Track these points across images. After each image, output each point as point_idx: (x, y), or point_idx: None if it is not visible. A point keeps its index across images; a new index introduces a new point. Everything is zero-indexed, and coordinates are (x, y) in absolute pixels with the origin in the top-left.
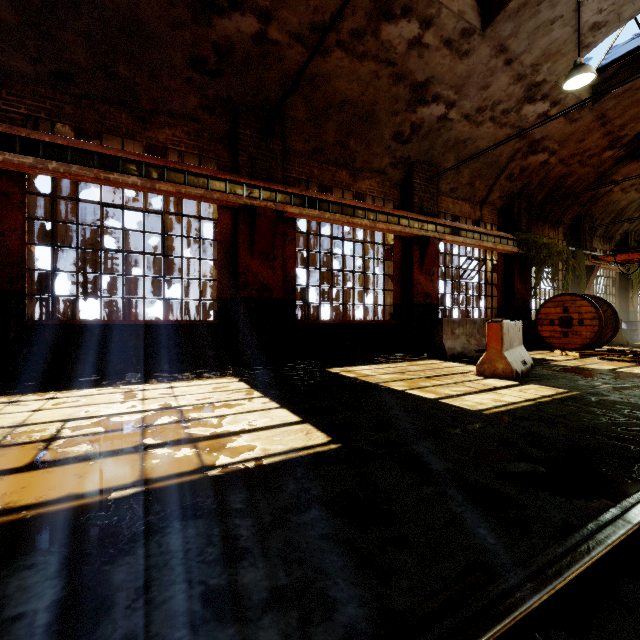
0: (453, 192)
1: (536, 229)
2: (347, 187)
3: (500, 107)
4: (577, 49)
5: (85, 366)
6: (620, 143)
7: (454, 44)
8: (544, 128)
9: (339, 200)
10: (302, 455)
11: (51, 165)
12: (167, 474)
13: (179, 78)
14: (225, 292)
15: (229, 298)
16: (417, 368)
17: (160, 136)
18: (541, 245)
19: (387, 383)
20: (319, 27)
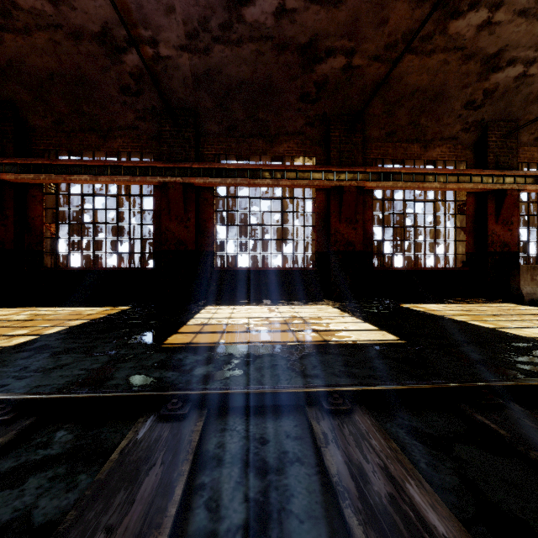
0: None
1: None
2: (418, 157)
3: None
4: None
5: (241, 294)
6: None
7: (530, 11)
8: None
9: (410, 170)
10: (380, 342)
11: (228, 181)
12: (308, 340)
13: (292, 110)
14: (320, 248)
15: (323, 252)
16: (486, 308)
17: (280, 149)
18: None
19: (451, 316)
20: (392, 45)
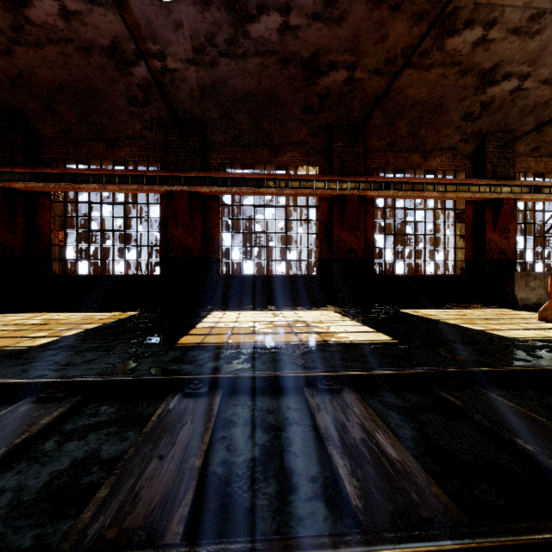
0: (535, 151)
1: None
2: (418, 167)
3: None
4: None
5: (246, 300)
6: None
7: (522, 29)
8: None
9: (410, 180)
10: (374, 342)
11: (233, 190)
12: (309, 340)
13: (296, 121)
14: (324, 255)
15: (326, 259)
16: (481, 313)
17: (284, 159)
18: None
19: (445, 320)
20: (392, 60)
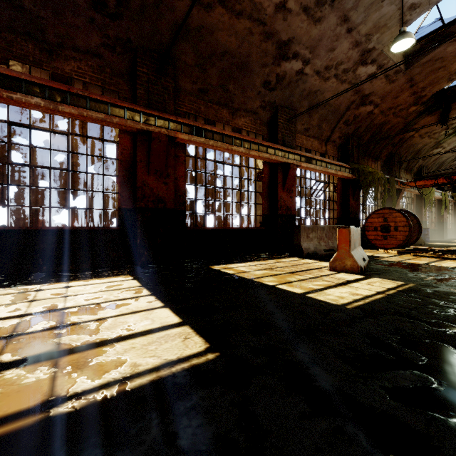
0: (306, 131)
1: (363, 162)
2: (227, 122)
3: (342, 67)
4: (398, 24)
5: None
6: (421, 101)
7: (310, 11)
8: (371, 86)
9: (221, 131)
10: (175, 372)
11: None
12: None
13: (82, 17)
14: (125, 203)
15: (129, 208)
16: (282, 264)
17: (66, 67)
18: (367, 173)
19: (260, 279)
20: None
